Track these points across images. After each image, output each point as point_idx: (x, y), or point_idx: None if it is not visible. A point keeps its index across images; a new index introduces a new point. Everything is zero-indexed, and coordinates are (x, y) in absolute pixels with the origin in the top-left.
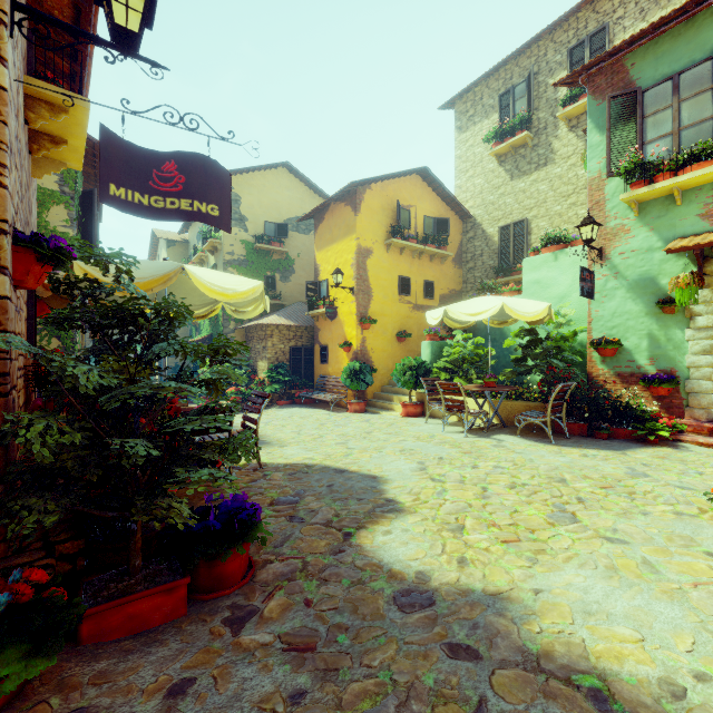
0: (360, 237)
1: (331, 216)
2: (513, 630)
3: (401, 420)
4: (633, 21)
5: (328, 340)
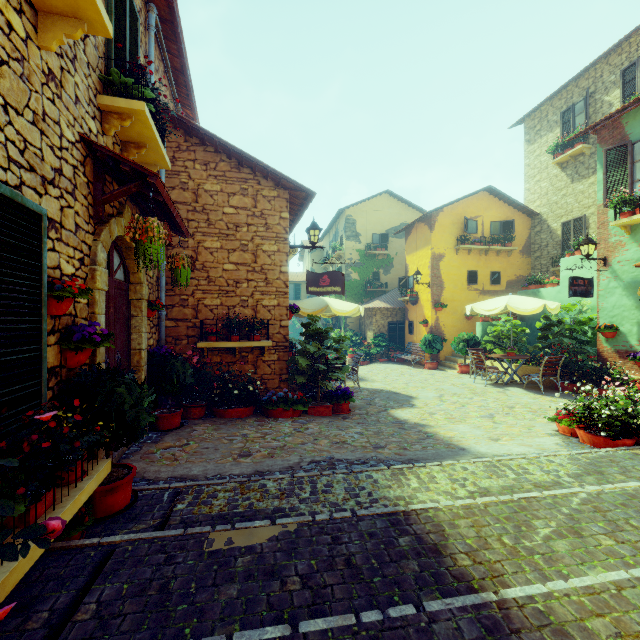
0: (434, 247)
1: (415, 231)
2: (422, 428)
3: (455, 375)
4: None
5: (413, 318)
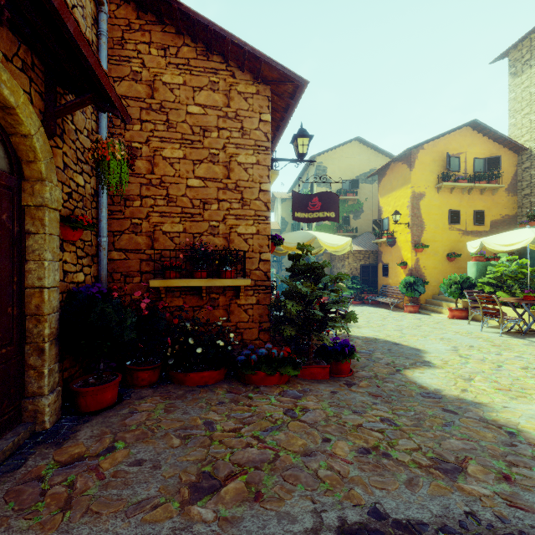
0: (414, 186)
1: (391, 172)
2: (480, 412)
3: (447, 320)
4: None
5: (388, 260)
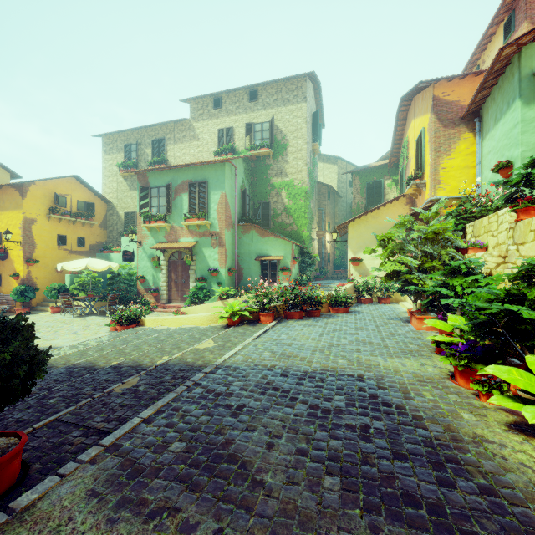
0: (26, 212)
1: (4, 193)
2: None
3: (48, 315)
4: (173, 142)
5: (1, 271)
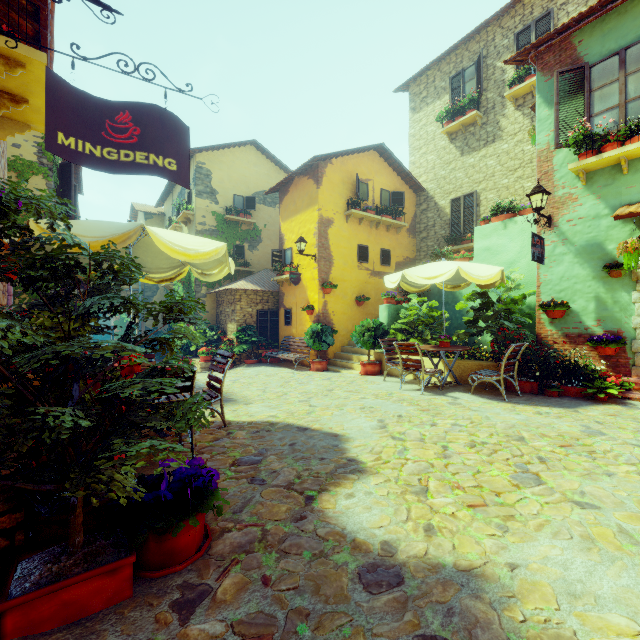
0: (322, 208)
1: (295, 189)
2: (492, 617)
3: (360, 378)
4: (576, 6)
5: (292, 304)
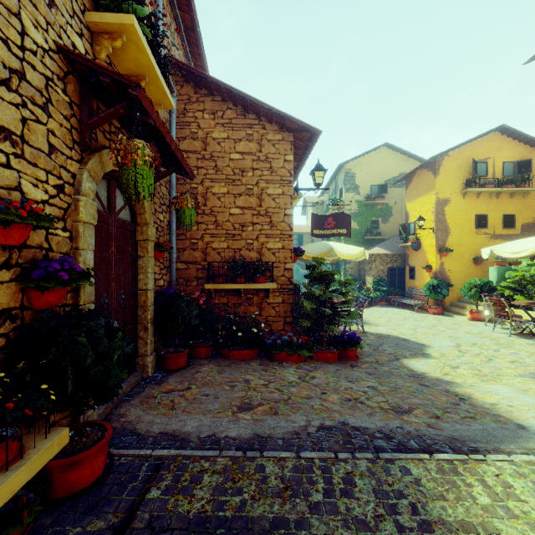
0: (438, 192)
1: (417, 179)
2: (448, 387)
3: (466, 322)
4: None
5: (414, 263)
